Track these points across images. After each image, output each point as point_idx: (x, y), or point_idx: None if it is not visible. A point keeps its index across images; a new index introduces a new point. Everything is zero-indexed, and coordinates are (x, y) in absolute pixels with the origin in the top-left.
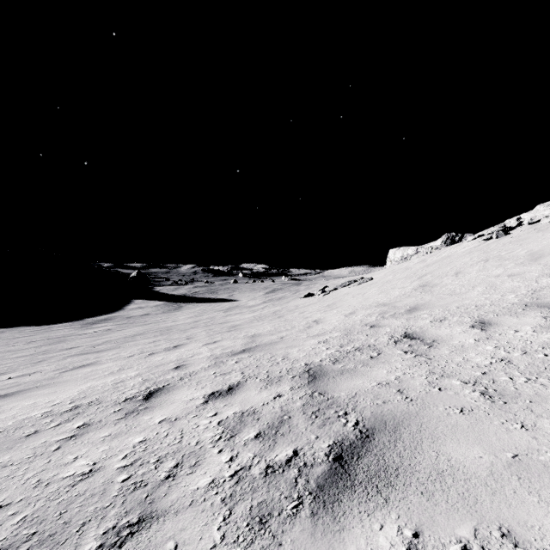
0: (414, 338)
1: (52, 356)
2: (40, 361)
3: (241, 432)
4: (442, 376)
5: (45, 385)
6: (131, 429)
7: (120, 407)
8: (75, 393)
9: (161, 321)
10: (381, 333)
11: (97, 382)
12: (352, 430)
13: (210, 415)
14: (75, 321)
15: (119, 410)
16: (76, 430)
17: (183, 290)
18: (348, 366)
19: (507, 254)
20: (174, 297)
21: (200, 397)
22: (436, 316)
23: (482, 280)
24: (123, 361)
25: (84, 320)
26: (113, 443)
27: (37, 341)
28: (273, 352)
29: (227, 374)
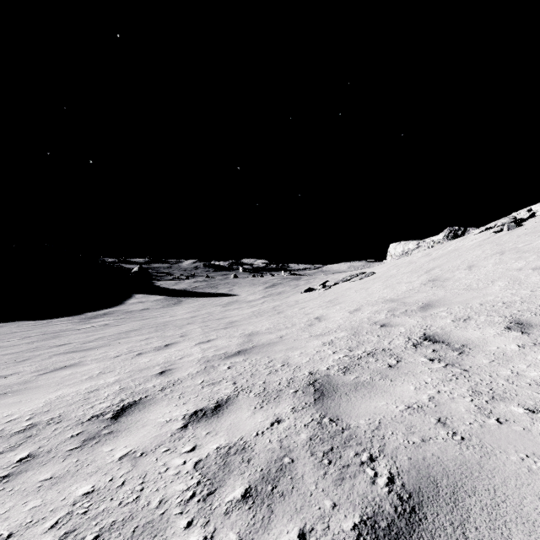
0: (437, 341)
1: (39, 354)
2: (25, 360)
3: (224, 486)
4: (493, 399)
5: (15, 391)
6: (82, 468)
7: (81, 429)
8: (40, 404)
9: (160, 316)
10: (395, 333)
11: (70, 390)
12: (387, 495)
13: (187, 450)
14: (75, 316)
15: (79, 434)
16: (14, 465)
17: (183, 285)
18: (363, 378)
19: (525, 246)
20: (175, 292)
21: (179, 418)
22: (457, 315)
23: (502, 274)
24: (107, 362)
25: (84, 314)
26: (49, 493)
27: (32, 336)
28: (272, 356)
29: (216, 384)
